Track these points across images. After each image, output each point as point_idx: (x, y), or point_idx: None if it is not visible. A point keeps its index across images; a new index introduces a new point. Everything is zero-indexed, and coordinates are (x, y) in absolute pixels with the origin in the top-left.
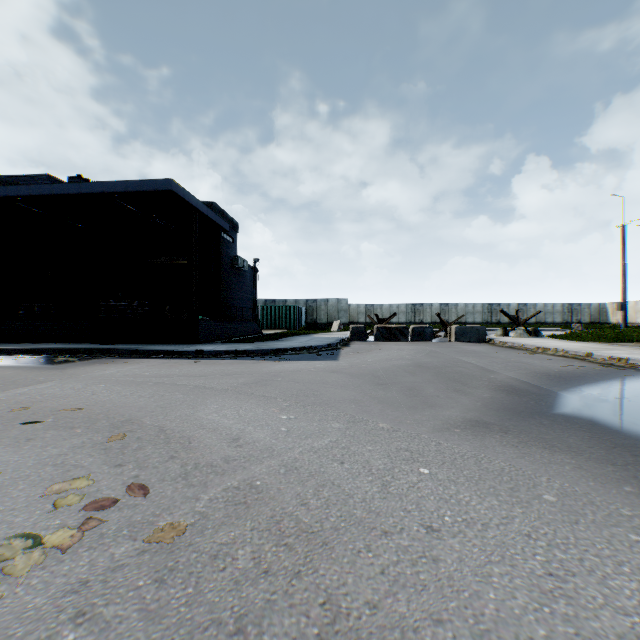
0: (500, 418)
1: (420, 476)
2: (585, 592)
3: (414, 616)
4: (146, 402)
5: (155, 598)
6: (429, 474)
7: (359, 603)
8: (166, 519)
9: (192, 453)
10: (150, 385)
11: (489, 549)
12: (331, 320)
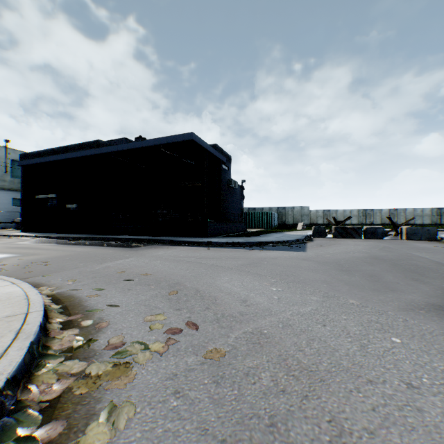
0: None
1: (392, 343)
2: None
3: None
4: (184, 273)
5: (216, 392)
6: (400, 343)
7: (358, 427)
8: (212, 346)
9: (218, 307)
10: (184, 262)
11: None
12: (296, 222)
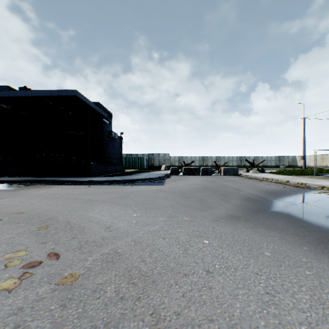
0: (244, 214)
1: (204, 244)
2: (284, 301)
3: (199, 318)
4: (61, 208)
5: (60, 315)
6: (208, 243)
7: (170, 313)
8: (68, 271)
9: (84, 235)
10: (63, 199)
11: (237, 281)
12: (161, 164)
